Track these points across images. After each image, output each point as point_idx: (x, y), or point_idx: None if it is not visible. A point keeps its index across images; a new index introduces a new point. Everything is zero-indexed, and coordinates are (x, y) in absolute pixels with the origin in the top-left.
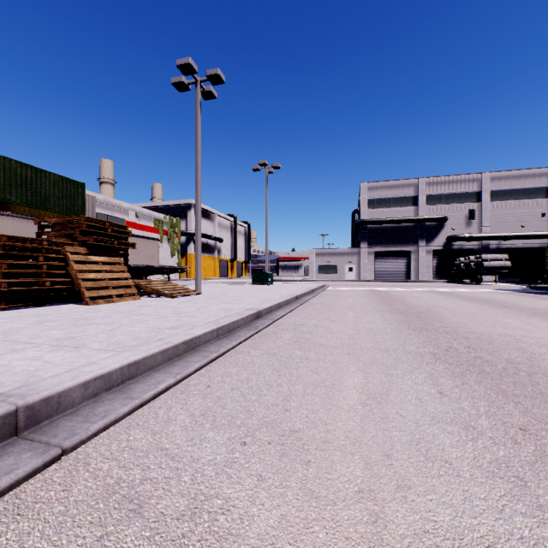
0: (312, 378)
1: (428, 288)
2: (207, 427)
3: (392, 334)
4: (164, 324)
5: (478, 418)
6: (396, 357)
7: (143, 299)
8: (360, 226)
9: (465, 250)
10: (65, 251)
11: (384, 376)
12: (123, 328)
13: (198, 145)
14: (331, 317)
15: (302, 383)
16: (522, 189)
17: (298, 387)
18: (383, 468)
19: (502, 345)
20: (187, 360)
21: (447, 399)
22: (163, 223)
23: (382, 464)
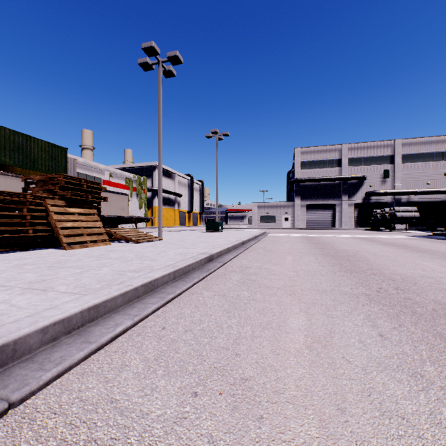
0: (260, 319)
1: (351, 234)
2: (159, 374)
3: (327, 276)
4: (128, 267)
5: (423, 364)
6: (333, 298)
7: (113, 244)
8: (294, 184)
9: (380, 203)
10: (46, 203)
11: (326, 317)
12: (91, 271)
13: (160, 116)
14: (273, 260)
15: (251, 324)
16: (428, 153)
17: (247, 329)
18: (338, 427)
19: (426, 286)
20: (145, 301)
21: (388, 342)
22: (133, 181)
23: (337, 421)
